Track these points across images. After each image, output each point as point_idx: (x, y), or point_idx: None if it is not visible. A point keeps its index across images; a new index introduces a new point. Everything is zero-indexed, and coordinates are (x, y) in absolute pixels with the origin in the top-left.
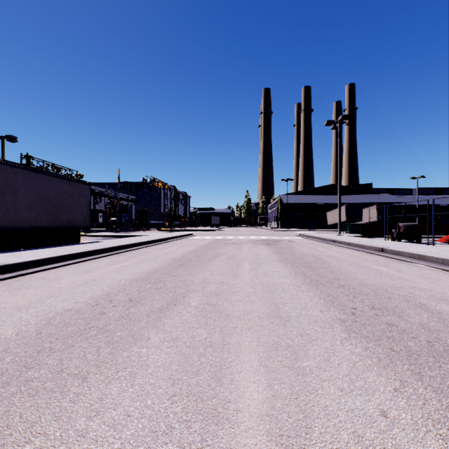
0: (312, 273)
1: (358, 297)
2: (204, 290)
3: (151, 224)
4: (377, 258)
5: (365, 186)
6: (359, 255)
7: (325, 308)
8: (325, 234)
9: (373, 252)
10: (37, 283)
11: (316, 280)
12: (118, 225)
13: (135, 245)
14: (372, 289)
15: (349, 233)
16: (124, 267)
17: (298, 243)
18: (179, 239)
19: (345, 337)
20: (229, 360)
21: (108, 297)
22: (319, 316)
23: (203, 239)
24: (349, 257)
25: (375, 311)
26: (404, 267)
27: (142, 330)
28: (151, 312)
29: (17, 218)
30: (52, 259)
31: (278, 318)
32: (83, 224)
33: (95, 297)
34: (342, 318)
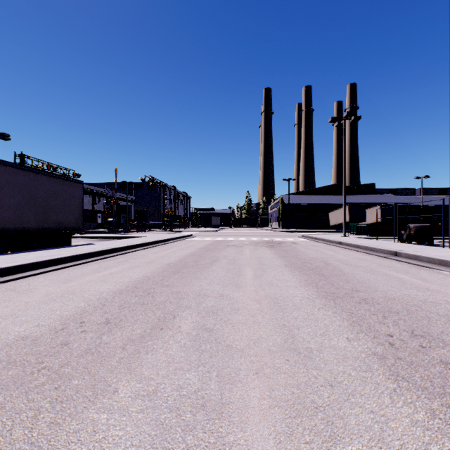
0: (325, 282)
1: (388, 316)
2: (199, 307)
3: (151, 224)
4: (392, 263)
5: (367, 187)
6: (371, 259)
7: (352, 335)
8: (329, 235)
9: (386, 256)
10: (3, 296)
11: (332, 292)
12: (115, 226)
13: (129, 247)
14: (401, 305)
15: (353, 235)
16: (111, 274)
17: (302, 245)
18: (177, 241)
19: (394, 388)
20: (229, 440)
21: (80, 316)
22: (348, 349)
23: (202, 241)
24: (361, 261)
25: (418, 339)
26: (427, 274)
27: (110, 375)
28: (128, 342)
29: (0, 219)
30: (31, 266)
31: (295, 352)
32: (75, 225)
33: (64, 316)
34: (379, 353)
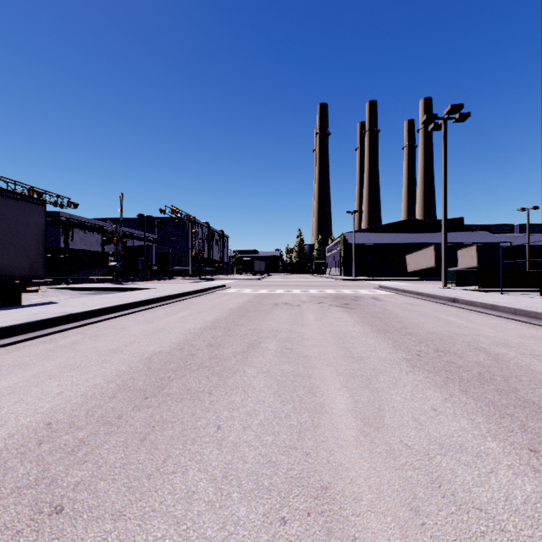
0: None
1: None
2: None
3: (176, 270)
4: None
5: (454, 222)
6: None
7: None
8: (421, 286)
9: None
10: None
11: None
12: (119, 273)
13: (108, 310)
14: None
15: (453, 285)
16: None
17: (392, 302)
18: (201, 295)
19: None
20: None
21: None
22: None
23: (238, 295)
24: None
25: None
26: None
27: None
28: None
29: None
30: None
31: None
32: (29, 271)
33: None
34: None
